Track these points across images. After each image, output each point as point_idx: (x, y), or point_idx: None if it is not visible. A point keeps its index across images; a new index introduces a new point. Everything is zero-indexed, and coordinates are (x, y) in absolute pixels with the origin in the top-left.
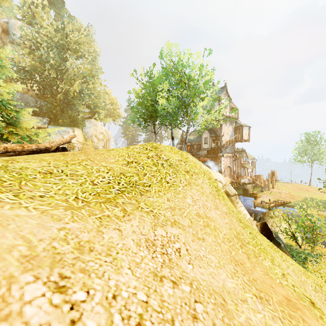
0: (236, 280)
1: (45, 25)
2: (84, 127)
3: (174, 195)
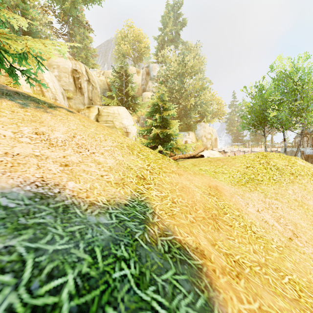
0: (309, 226)
1: (172, 65)
2: (196, 130)
3: (278, 187)
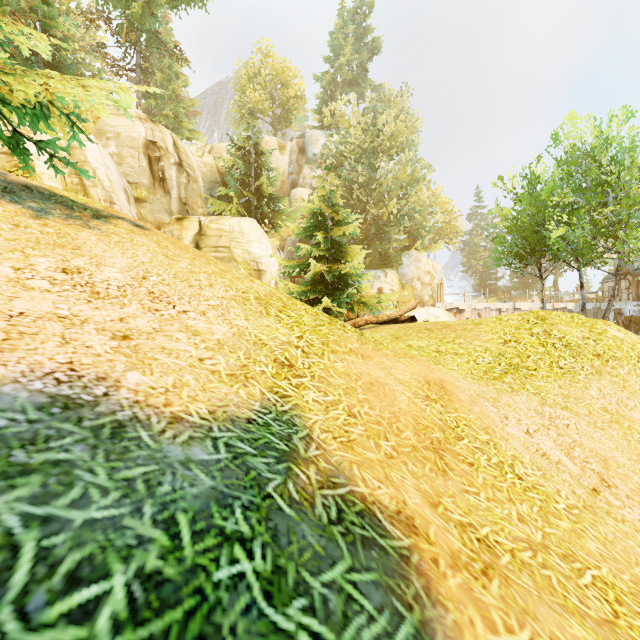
0: (633, 463)
1: (352, 132)
2: (400, 265)
3: (570, 384)
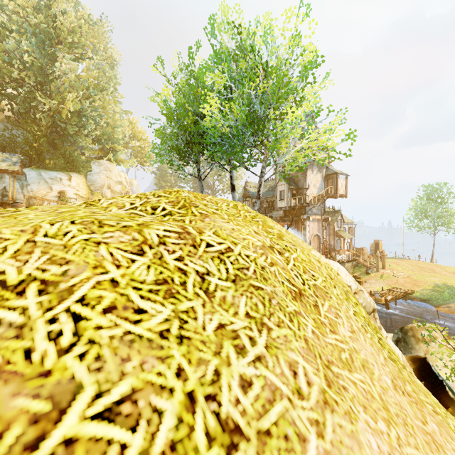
0: None
1: None
2: (90, 172)
3: None
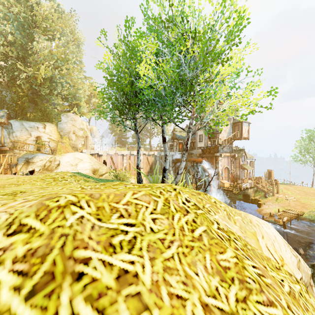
0: None
1: None
2: (60, 122)
3: None
